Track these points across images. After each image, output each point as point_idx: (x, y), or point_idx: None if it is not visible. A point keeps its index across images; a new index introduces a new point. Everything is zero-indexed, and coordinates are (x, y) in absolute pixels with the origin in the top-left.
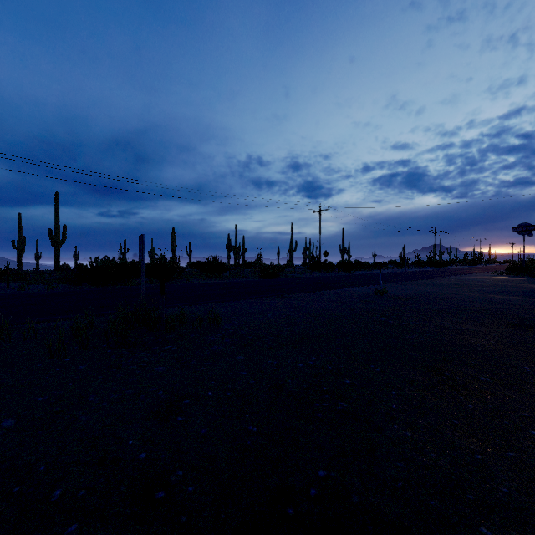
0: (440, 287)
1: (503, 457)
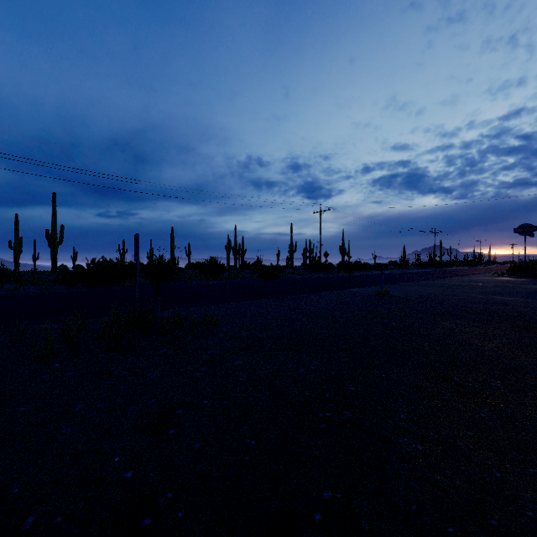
0: (442, 289)
1: (524, 474)
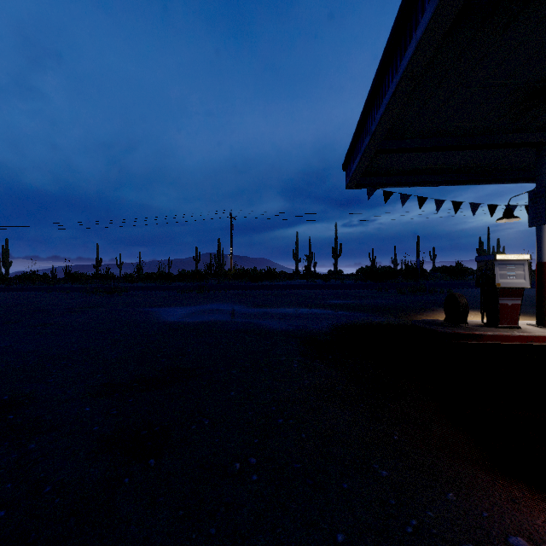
0: None
1: None
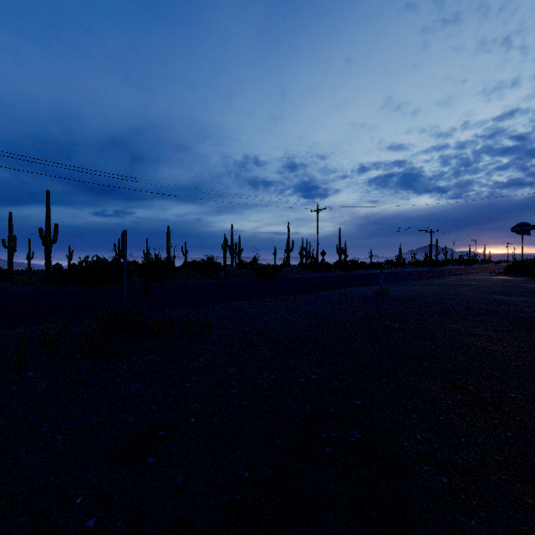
0: (441, 288)
1: None
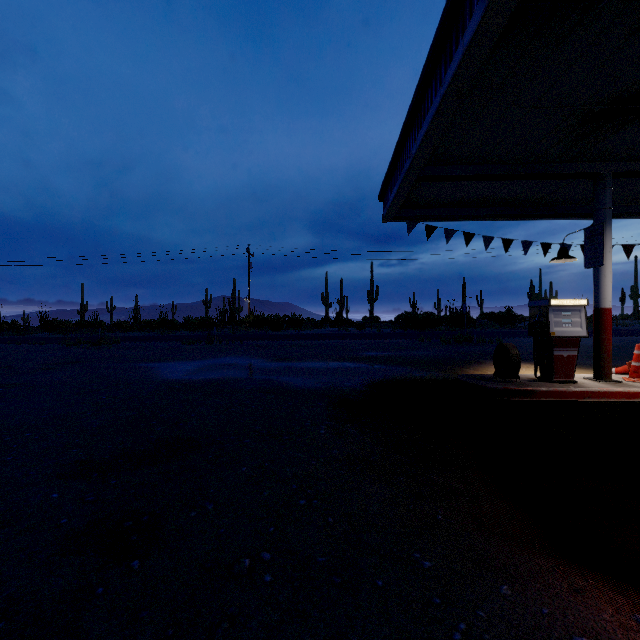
0: None
1: None
